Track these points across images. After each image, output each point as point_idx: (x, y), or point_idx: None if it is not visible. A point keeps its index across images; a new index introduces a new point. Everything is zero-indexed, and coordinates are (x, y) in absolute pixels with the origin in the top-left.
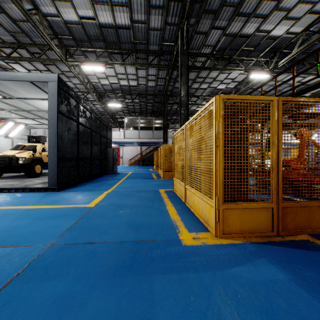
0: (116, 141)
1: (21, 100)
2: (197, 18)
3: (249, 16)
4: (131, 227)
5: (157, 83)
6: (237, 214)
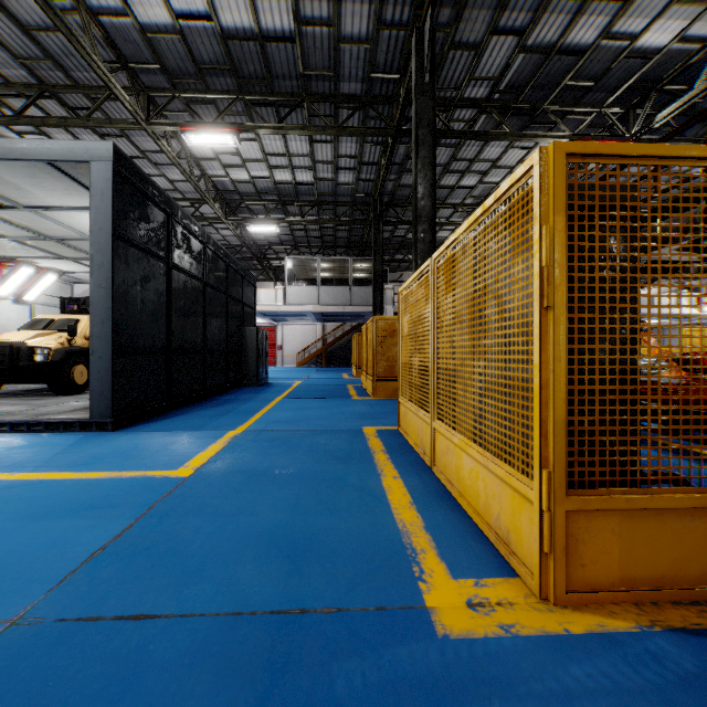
0: (266, 310)
1: (37, 213)
2: (456, 7)
3: None
4: (277, 553)
5: (360, 175)
6: (613, 528)
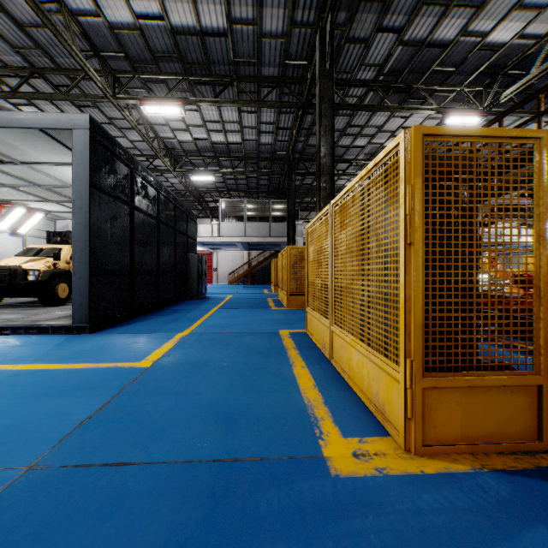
0: (205, 241)
1: (30, 167)
2: (350, 11)
3: (449, 5)
4: (216, 421)
5: (277, 137)
6: (456, 400)
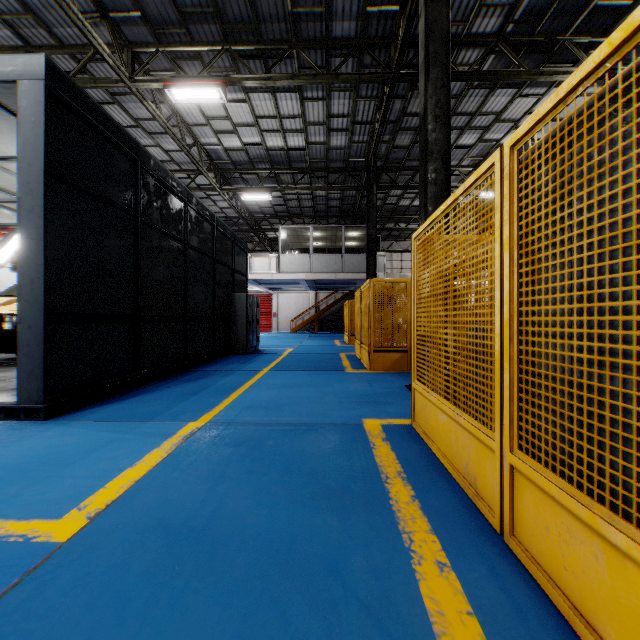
0: (260, 278)
1: None
2: None
3: None
4: None
5: (353, 137)
6: None
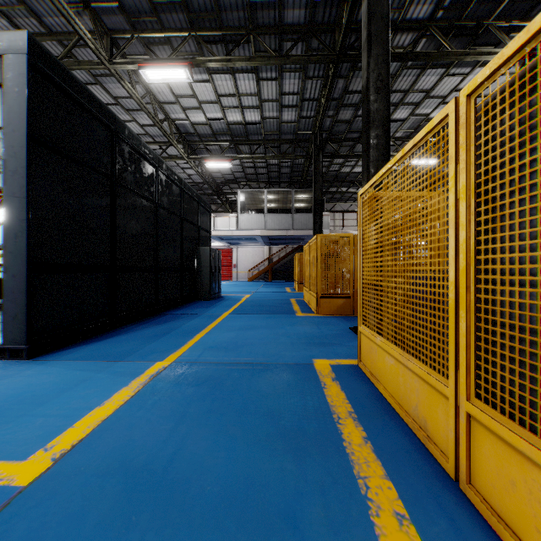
0: (222, 235)
1: None
2: None
3: None
4: None
5: (302, 112)
6: None
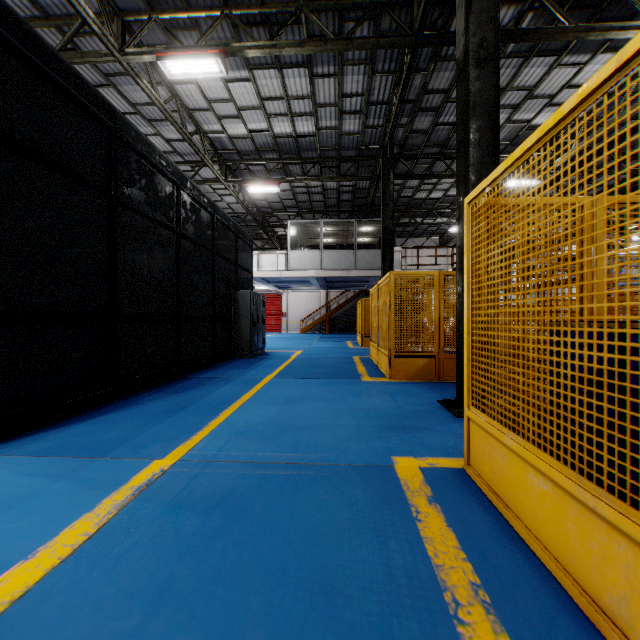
0: (268, 276)
1: None
2: None
3: None
4: None
5: (367, 120)
6: None
